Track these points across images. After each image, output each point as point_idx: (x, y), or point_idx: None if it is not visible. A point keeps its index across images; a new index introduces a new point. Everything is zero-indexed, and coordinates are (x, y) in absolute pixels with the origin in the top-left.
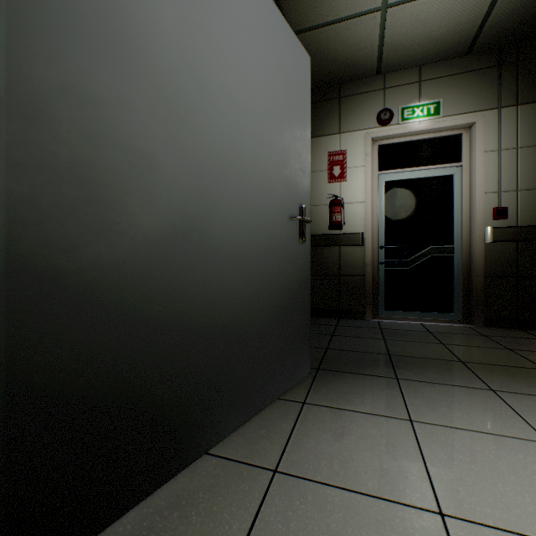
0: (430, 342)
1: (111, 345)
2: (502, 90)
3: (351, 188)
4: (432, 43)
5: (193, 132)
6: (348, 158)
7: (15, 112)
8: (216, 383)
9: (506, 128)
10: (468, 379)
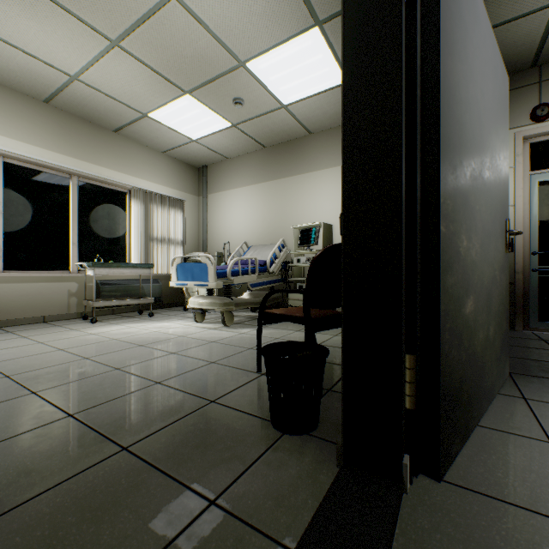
0: None
1: (458, 331)
2: None
3: None
4: None
5: (475, 173)
6: None
7: (442, 184)
8: (480, 369)
9: None
10: None
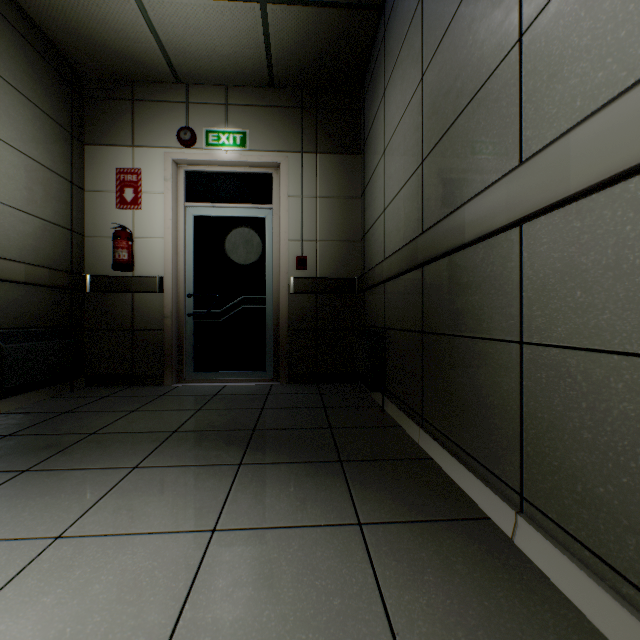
0: (187, 409)
1: None
2: (304, 134)
3: (148, 219)
4: (226, 62)
5: None
6: (145, 180)
7: None
8: None
9: (308, 175)
10: (133, 456)
